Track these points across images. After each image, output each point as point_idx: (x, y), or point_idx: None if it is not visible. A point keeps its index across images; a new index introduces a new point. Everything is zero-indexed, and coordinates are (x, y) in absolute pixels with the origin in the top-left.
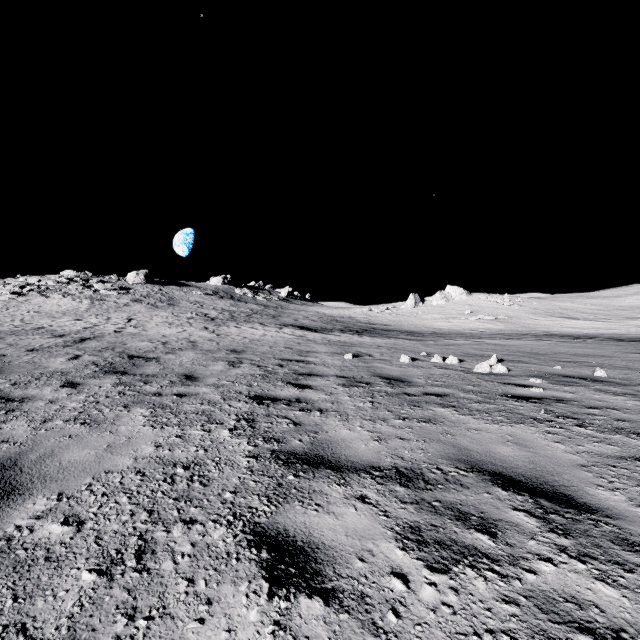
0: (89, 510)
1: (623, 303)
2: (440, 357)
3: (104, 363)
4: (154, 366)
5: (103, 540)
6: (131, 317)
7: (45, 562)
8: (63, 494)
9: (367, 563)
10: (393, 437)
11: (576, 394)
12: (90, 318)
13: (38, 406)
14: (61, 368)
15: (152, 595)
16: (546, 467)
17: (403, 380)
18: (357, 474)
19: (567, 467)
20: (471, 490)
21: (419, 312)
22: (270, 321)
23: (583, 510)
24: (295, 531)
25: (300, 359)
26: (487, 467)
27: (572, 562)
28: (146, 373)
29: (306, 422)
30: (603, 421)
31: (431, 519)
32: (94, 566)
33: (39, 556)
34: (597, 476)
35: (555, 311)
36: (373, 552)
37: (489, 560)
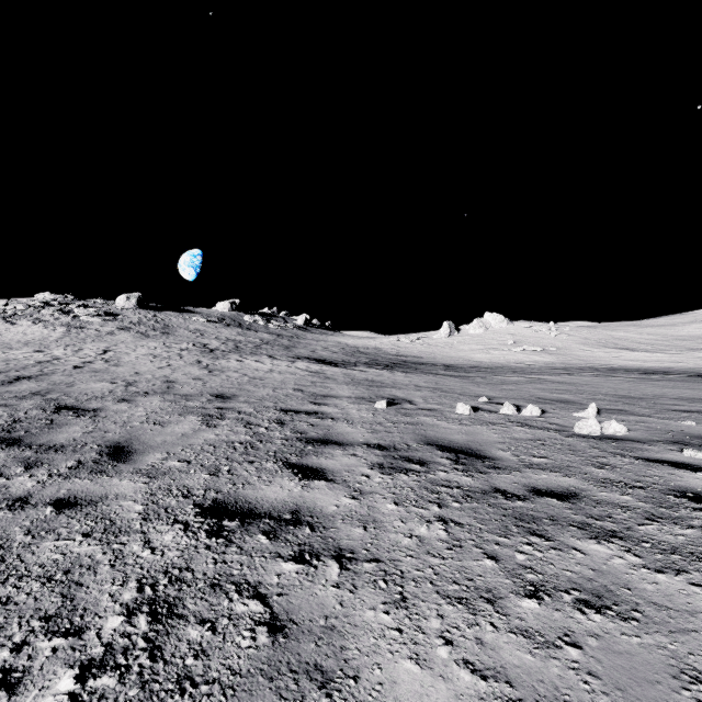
0: None
1: (682, 332)
2: (513, 406)
3: (4, 421)
4: (80, 426)
5: None
6: (109, 348)
7: None
8: None
9: None
10: None
11: None
12: (56, 349)
13: None
14: None
15: None
16: None
17: (478, 454)
18: None
19: None
20: None
21: (454, 342)
22: (282, 353)
23: None
24: None
25: (312, 409)
26: None
27: None
28: (52, 442)
29: (303, 616)
30: None
31: None
32: None
33: None
34: None
35: (608, 341)
36: None
37: None
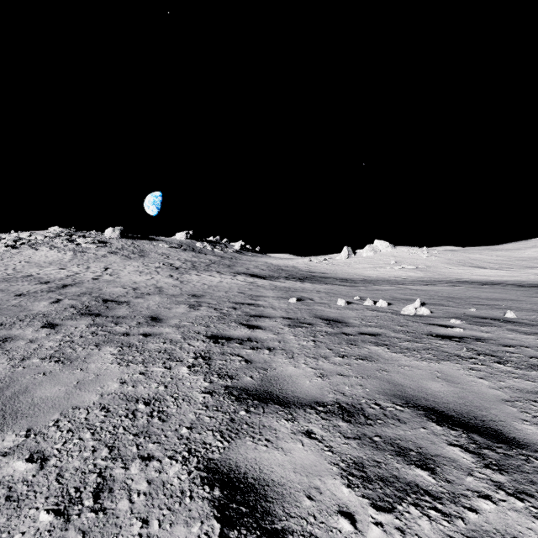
0: (54, 446)
1: (523, 255)
2: (371, 301)
3: (81, 306)
4: (125, 309)
5: (64, 478)
6: (107, 266)
7: (5, 501)
8: (31, 430)
9: (315, 501)
10: (334, 374)
11: (492, 333)
12: (72, 267)
13: (19, 345)
14: (43, 311)
15: (106, 537)
16: (474, 402)
17: (340, 321)
18: (303, 409)
19: (493, 402)
20: (408, 425)
21: (351, 262)
22: (226, 270)
23: (513, 445)
24: (246, 467)
25: (251, 302)
26: (421, 402)
27: (510, 499)
28: (117, 315)
29: (256, 360)
30: (519, 358)
31: (373, 455)
32: (52, 506)
33: (0, 495)
34: (521, 411)
35: (466, 261)
36: (320, 489)
37: (431, 498)
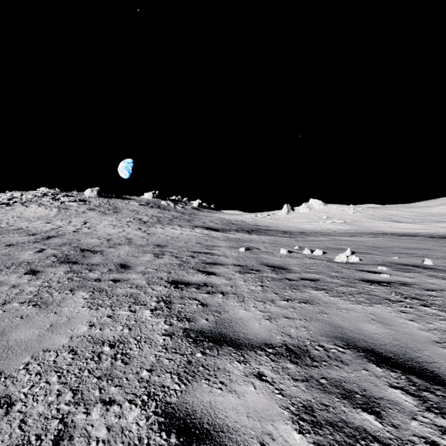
0: (21, 390)
1: (432, 211)
2: (309, 250)
3: (61, 255)
4: (98, 257)
5: (26, 424)
6: (86, 221)
7: None
8: (2, 373)
9: None
10: (281, 316)
11: (415, 279)
12: (57, 221)
13: (2, 290)
14: (28, 259)
15: None
16: (408, 344)
17: (284, 268)
18: (254, 351)
19: (425, 344)
20: (351, 367)
21: (290, 217)
22: (186, 224)
23: None
24: (202, 412)
25: (207, 252)
26: (360, 344)
27: None
28: (92, 263)
29: (211, 303)
30: (442, 301)
31: (321, 398)
32: None
33: None
34: None
35: (385, 217)
36: (273, 436)
37: (380, 444)
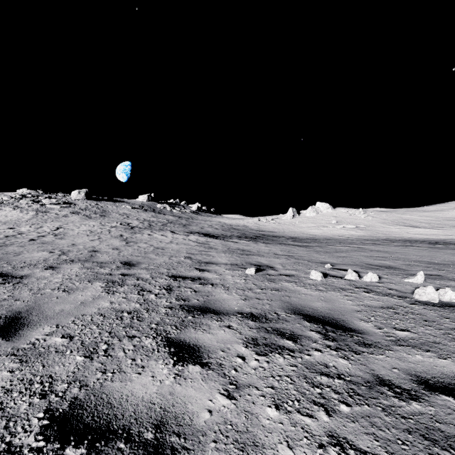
0: None
1: (448, 215)
2: (356, 273)
3: None
4: None
5: None
6: (61, 226)
7: None
8: None
9: None
10: None
11: None
12: (24, 227)
13: None
14: None
15: None
16: None
17: (343, 325)
18: None
19: None
20: None
21: (296, 222)
22: (180, 229)
23: None
24: None
25: (196, 275)
26: None
27: None
28: None
29: None
30: None
31: None
32: None
33: None
34: None
35: (400, 221)
36: None
37: None
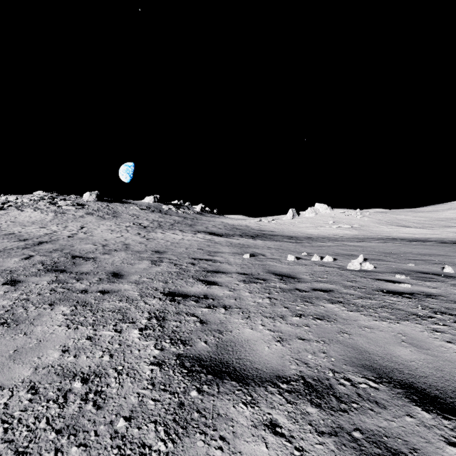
0: None
1: (441, 216)
2: (318, 256)
3: (50, 262)
4: (90, 265)
5: None
6: (83, 225)
7: None
8: None
9: None
10: (294, 337)
11: (439, 289)
12: (52, 226)
13: None
14: (12, 267)
15: None
16: (454, 375)
17: (292, 276)
18: (264, 387)
19: None
20: (389, 411)
21: (296, 222)
22: (187, 228)
23: None
24: None
25: (209, 258)
26: (395, 376)
27: None
28: (81, 271)
29: (212, 320)
30: None
31: None
32: None
33: None
34: None
35: (393, 221)
36: None
37: None
